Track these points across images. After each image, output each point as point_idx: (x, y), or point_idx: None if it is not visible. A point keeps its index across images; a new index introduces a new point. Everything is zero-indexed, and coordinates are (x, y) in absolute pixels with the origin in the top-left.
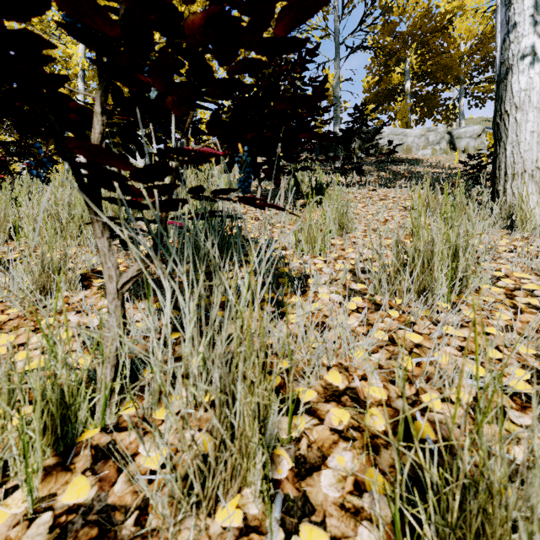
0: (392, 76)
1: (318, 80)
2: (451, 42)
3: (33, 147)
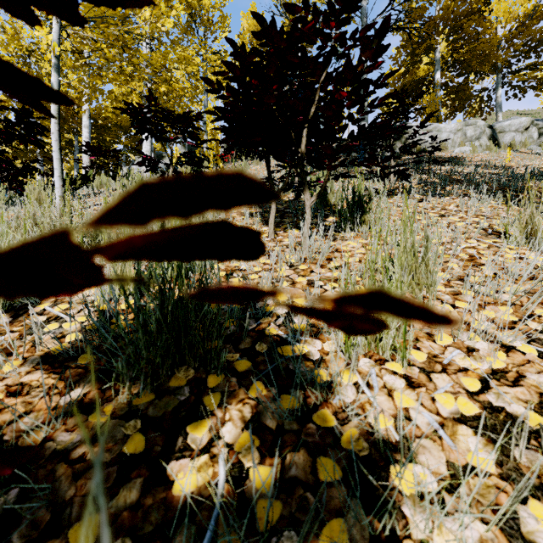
0: (419, 67)
1: (368, 37)
2: (487, 27)
3: (2, 154)
